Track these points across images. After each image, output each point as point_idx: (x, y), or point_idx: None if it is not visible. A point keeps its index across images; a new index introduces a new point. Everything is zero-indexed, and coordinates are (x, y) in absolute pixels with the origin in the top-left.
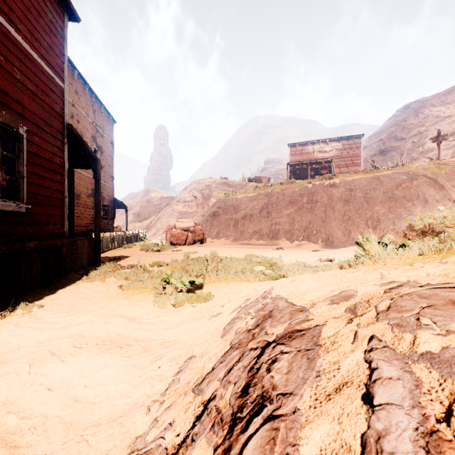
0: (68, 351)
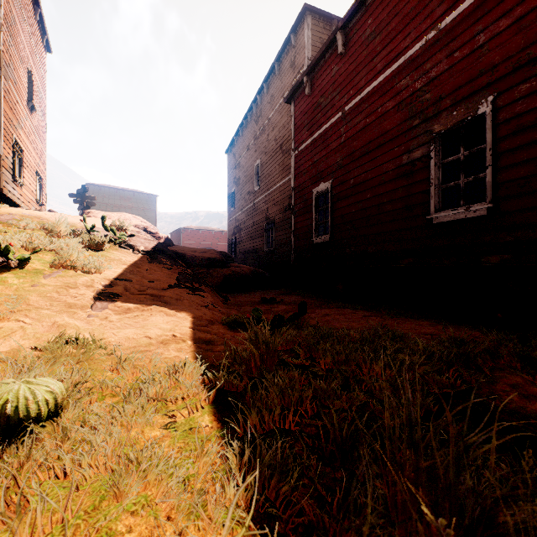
0: (290, 310)
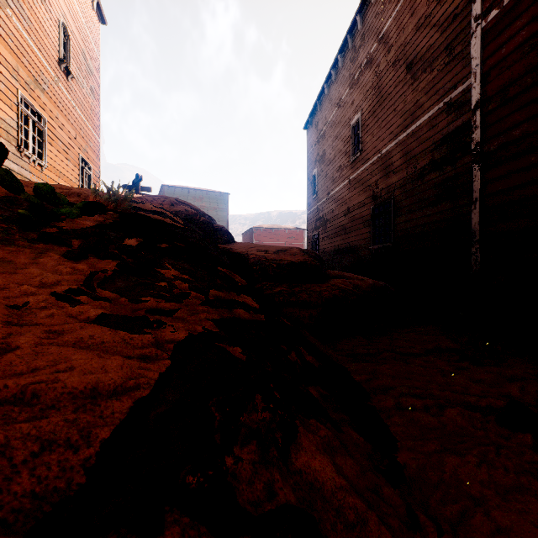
0: None
